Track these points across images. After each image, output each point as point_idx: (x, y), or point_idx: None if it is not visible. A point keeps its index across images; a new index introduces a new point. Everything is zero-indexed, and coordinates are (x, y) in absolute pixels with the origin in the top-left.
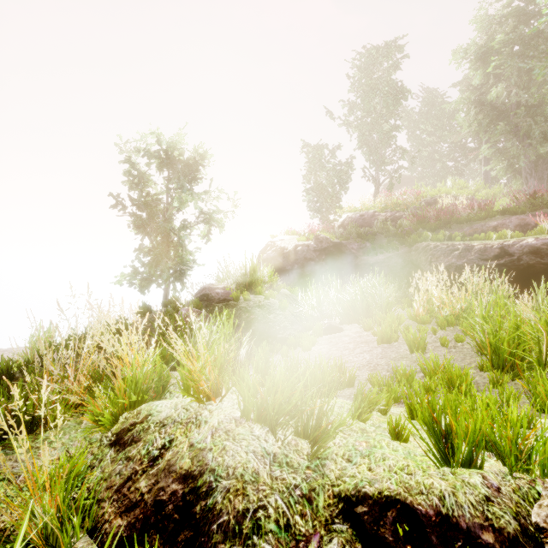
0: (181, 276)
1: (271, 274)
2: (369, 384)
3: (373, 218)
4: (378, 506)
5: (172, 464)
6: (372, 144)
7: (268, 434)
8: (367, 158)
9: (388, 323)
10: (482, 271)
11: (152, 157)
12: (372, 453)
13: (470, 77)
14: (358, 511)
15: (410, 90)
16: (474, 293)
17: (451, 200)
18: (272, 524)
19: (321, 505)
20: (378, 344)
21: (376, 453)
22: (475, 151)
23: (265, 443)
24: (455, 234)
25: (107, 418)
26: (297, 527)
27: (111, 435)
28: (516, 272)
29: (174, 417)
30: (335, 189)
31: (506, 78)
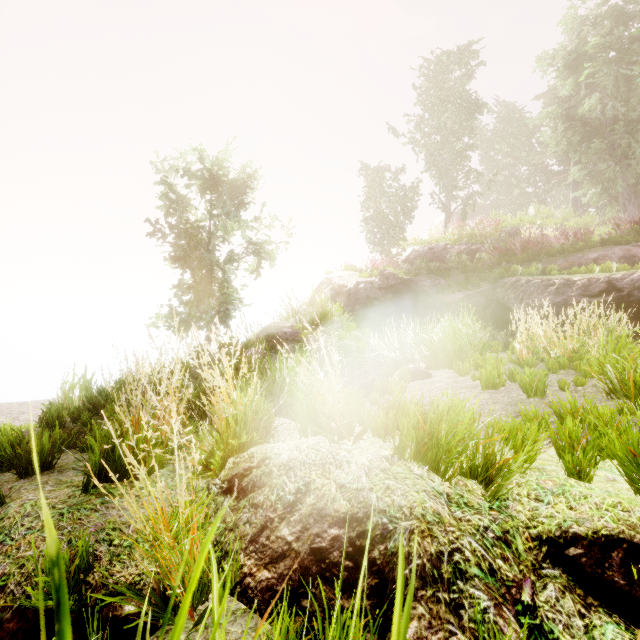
0: (225, 318)
1: (341, 312)
2: (490, 430)
3: (445, 252)
4: (596, 547)
5: (322, 508)
6: (441, 165)
7: (430, 473)
8: (436, 182)
9: (490, 365)
10: (594, 306)
11: (194, 177)
12: (567, 491)
13: (557, 88)
14: (571, 554)
15: (486, 103)
16: (588, 331)
17: (539, 230)
18: (474, 568)
19: (521, 549)
20: (482, 389)
21: (571, 491)
22: (560, 175)
23: (431, 483)
24: (550, 267)
25: (216, 462)
26: (502, 571)
27: (221, 482)
28: (625, 310)
29: (301, 459)
30: (398, 218)
31: (601, 88)
